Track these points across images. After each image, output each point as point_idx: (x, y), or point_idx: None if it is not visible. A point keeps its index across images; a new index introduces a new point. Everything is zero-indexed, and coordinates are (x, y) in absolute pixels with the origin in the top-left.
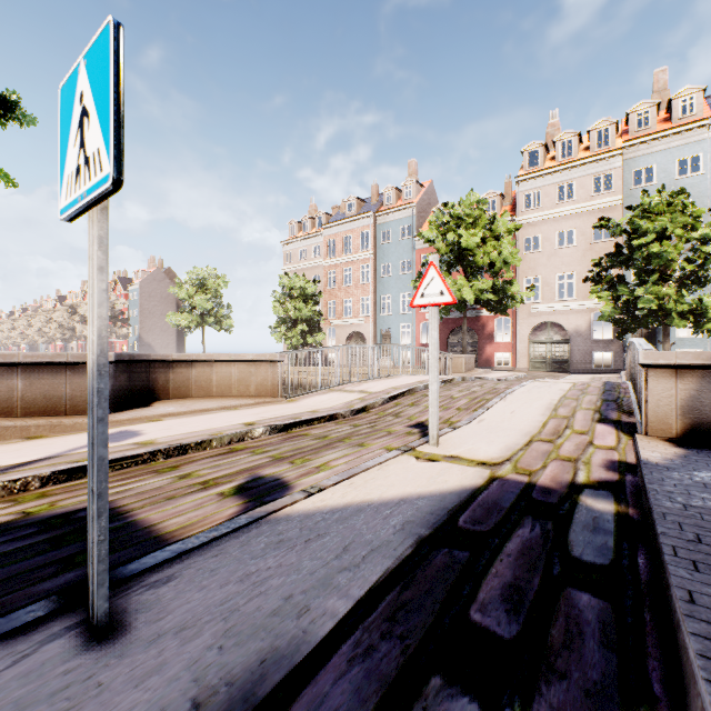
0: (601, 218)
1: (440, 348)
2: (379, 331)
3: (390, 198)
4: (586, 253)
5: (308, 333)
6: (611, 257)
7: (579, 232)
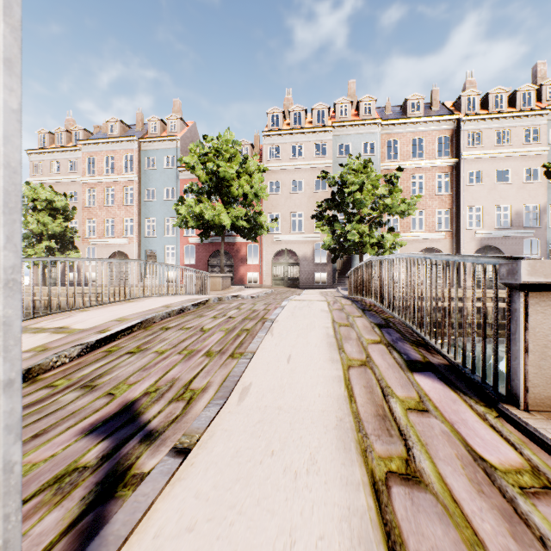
0: (322, 171)
1: (202, 268)
2: (144, 252)
3: (155, 128)
4: (310, 199)
5: (58, 251)
6: (328, 202)
7: (306, 183)
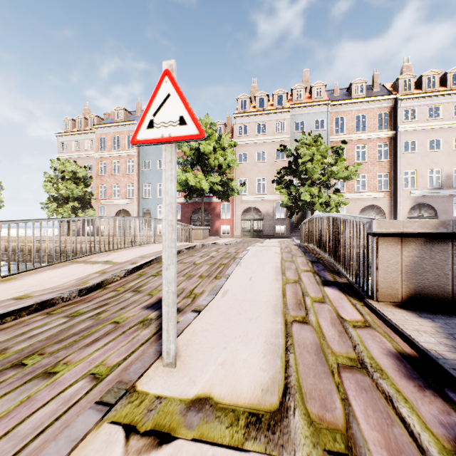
0: (281, 145)
1: (186, 222)
2: (142, 210)
3: None
4: (272, 167)
5: (80, 209)
6: (286, 169)
7: (268, 154)
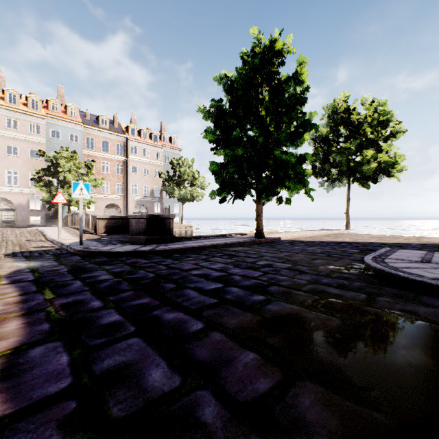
0: (41, 150)
1: None
2: None
3: None
4: (26, 163)
5: None
6: (45, 170)
7: (22, 150)
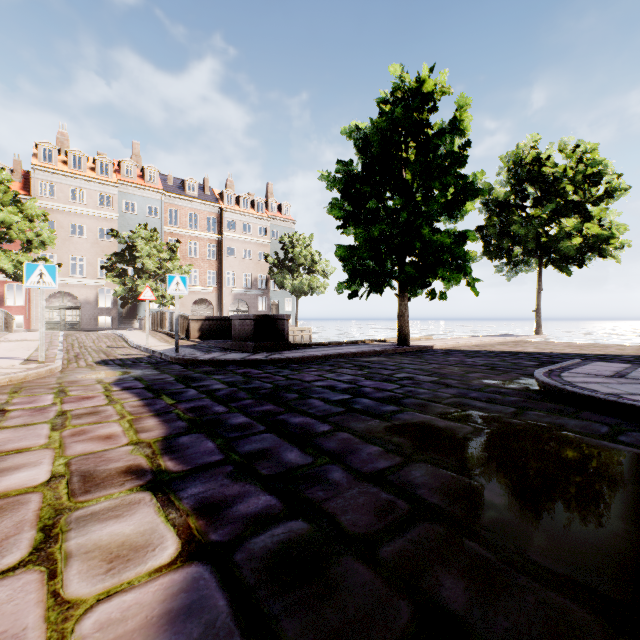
0: (113, 229)
1: None
2: None
3: None
4: (94, 246)
5: None
6: (118, 255)
7: (89, 229)
